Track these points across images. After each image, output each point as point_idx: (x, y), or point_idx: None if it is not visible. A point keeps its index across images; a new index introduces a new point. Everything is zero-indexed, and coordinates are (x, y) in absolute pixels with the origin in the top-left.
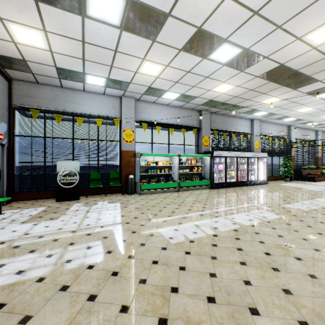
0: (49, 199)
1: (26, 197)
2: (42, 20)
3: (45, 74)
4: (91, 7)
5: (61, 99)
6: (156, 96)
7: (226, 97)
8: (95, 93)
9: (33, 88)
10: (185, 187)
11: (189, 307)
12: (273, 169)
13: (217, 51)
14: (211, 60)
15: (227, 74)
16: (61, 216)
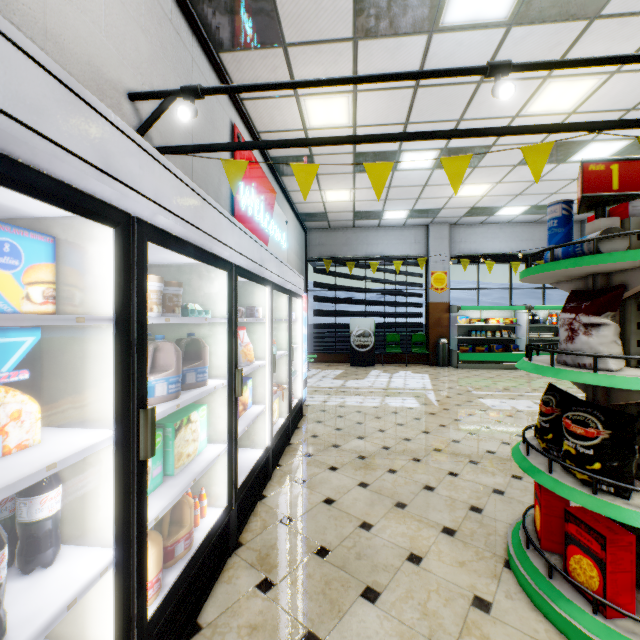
0: (340, 363)
1: (318, 359)
2: (354, 182)
3: (340, 220)
4: (403, 164)
5: (352, 243)
6: (485, 216)
7: None
8: (392, 226)
9: (325, 235)
10: None
11: (496, 434)
12: None
13: (580, 152)
14: (574, 162)
15: None
16: (364, 378)
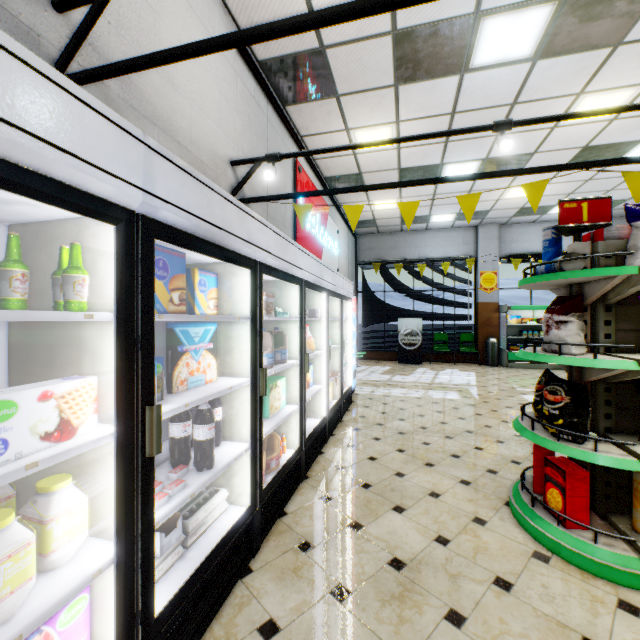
0: (389, 361)
1: (367, 357)
2: (400, 193)
3: (388, 225)
4: (446, 174)
5: (400, 246)
6: (537, 214)
7: None
8: (440, 229)
9: (373, 240)
10: None
11: None
12: None
13: (631, 151)
14: None
15: None
16: (411, 374)
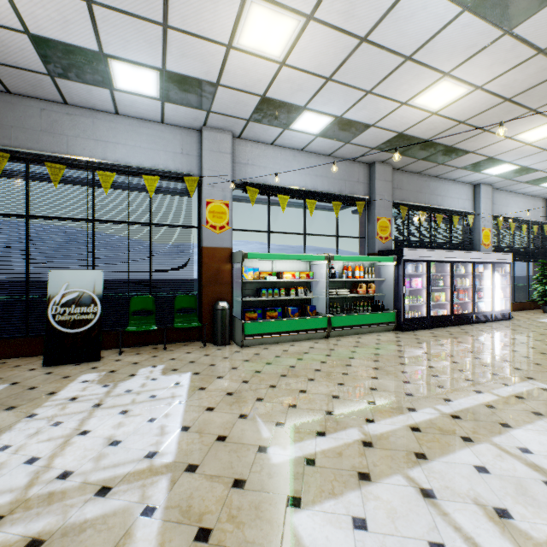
0: (35, 357)
1: None
2: None
3: (15, 63)
4: None
5: (64, 131)
6: (279, 126)
7: (438, 124)
8: (143, 119)
9: None
10: (342, 327)
11: None
12: (517, 287)
13: None
14: None
15: (464, 46)
16: (16, 423)
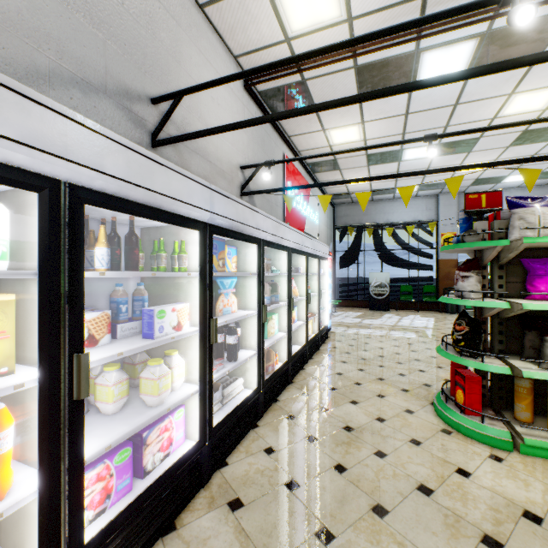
0: (361, 308)
1: (343, 304)
2: (369, 172)
3: None
4: (406, 157)
5: (371, 213)
6: (491, 183)
7: None
8: None
9: (348, 208)
10: None
11: None
12: None
13: None
14: None
15: None
16: (378, 318)
